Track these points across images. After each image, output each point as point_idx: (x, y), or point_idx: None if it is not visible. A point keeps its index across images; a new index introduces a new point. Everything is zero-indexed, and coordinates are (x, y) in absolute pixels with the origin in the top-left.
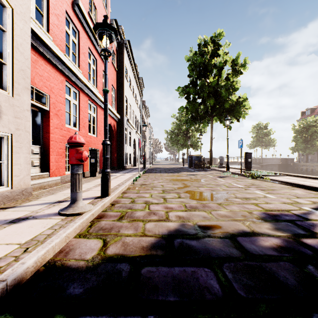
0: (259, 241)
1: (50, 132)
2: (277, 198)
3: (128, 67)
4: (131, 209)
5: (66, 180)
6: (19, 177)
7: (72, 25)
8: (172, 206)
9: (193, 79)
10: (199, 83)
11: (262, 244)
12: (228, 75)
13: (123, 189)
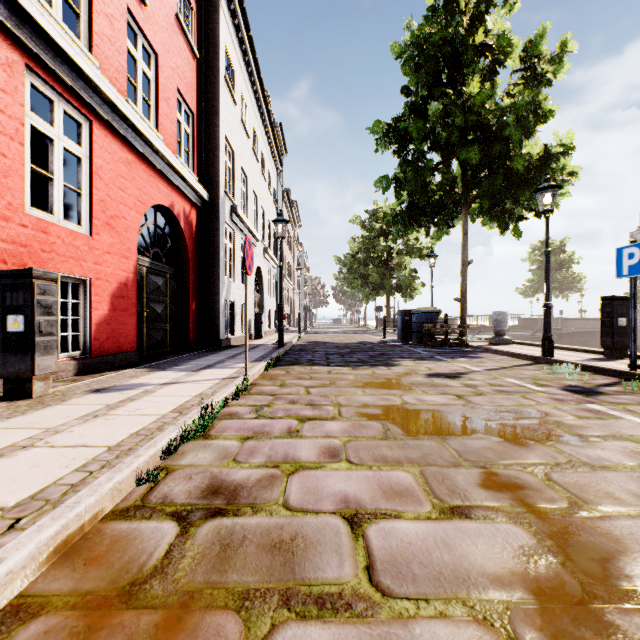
0: None
1: None
2: None
3: (239, 68)
4: None
5: None
6: None
7: None
8: None
9: (415, 98)
10: (431, 114)
11: None
12: (512, 89)
13: None
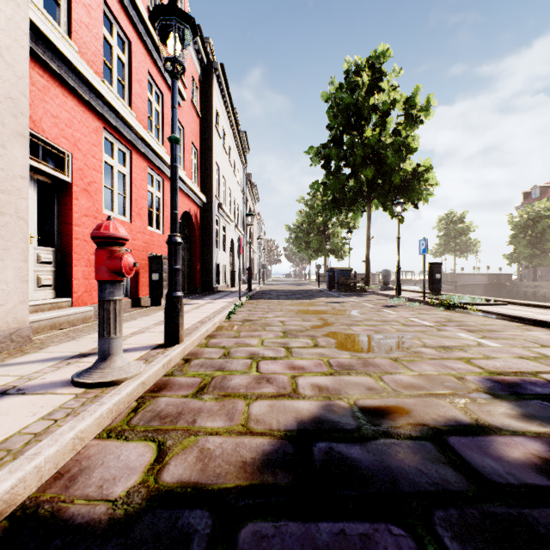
0: (498, 446)
1: (73, 224)
2: (503, 346)
3: (222, 112)
4: (222, 370)
5: None
6: (4, 306)
7: (117, 28)
8: (303, 365)
9: (335, 132)
10: (347, 141)
11: (506, 456)
12: (398, 126)
13: (209, 330)
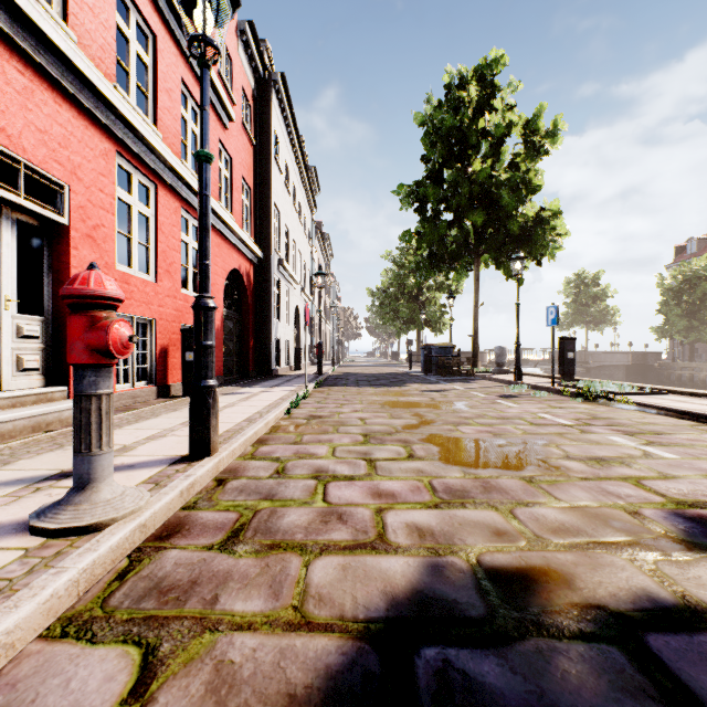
0: None
1: None
2: (681, 458)
3: (283, 139)
4: (271, 499)
5: (119, 405)
6: None
7: (136, 16)
8: (393, 490)
9: (433, 166)
10: (448, 177)
11: None
12: (515, 158)
13: (259, 432)
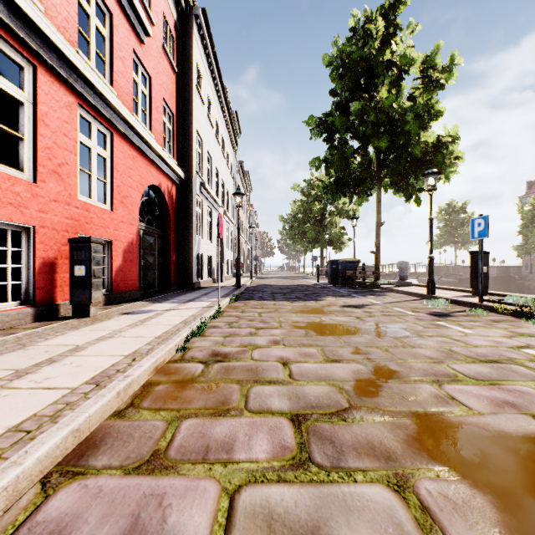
0: None
1: None
2: None
3: (206, 75)
4: None
5: None
6: None
7: None
8: None
9: (340, 99)
10: (353, 110)
11: None
12: (414, 92)
13: (93, 419)
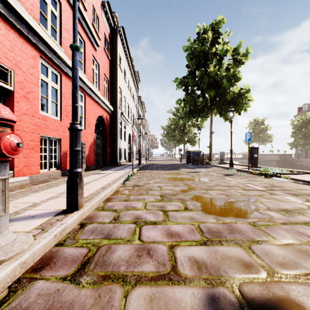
0: None
1: None
2: None
3: (123, 57)
4: (109, 238)
5: (41, 179)
6: None
7: None
8: (178, 231)
9: (191, 69)
10: (198, 74)
11: None
12: (228, 66)
13: (107, 194)
